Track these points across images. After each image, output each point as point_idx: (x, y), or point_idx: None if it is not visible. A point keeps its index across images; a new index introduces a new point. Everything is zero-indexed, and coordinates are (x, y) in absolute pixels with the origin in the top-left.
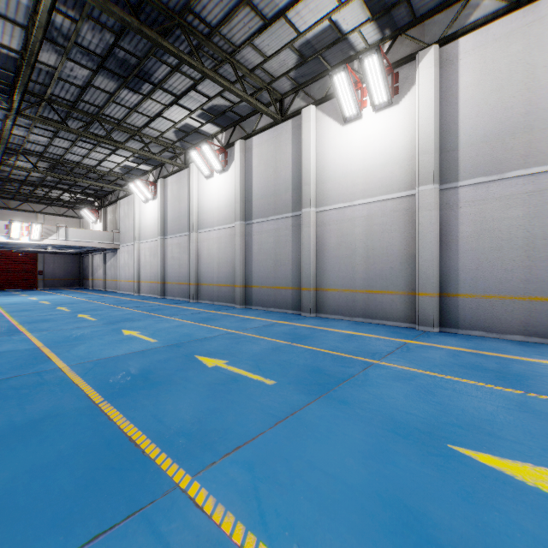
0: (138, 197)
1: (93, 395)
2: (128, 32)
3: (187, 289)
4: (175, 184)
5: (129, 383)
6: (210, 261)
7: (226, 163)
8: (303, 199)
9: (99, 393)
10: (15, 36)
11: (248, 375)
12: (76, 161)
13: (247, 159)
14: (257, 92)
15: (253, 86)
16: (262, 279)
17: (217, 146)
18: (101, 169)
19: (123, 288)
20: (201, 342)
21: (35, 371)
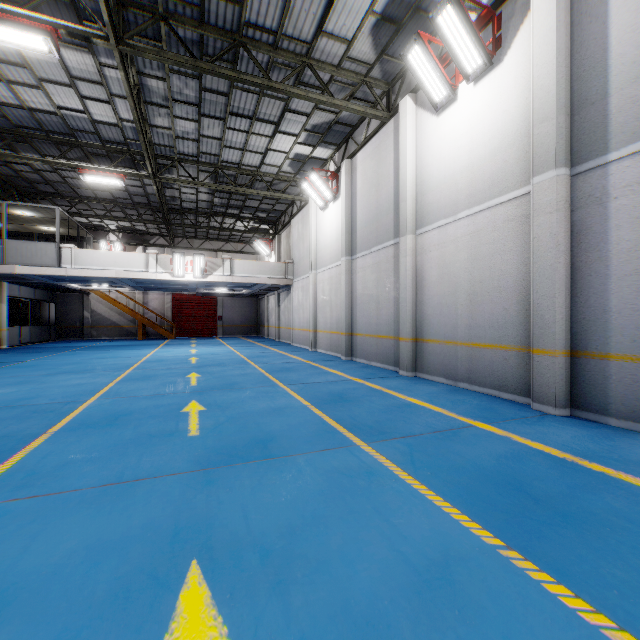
0: (314, 205)
1: None
2: None
3: (391, 349)
4: (369, 159)
5: None
6: (446, 291)
7: (496, 44)
8: None
9: None
10: None
11: None
12: (236, 162)
13: None
14: None
15: None
16: None
17: None
18: (267, 172)
19: (297, 339)
20: None
21: None
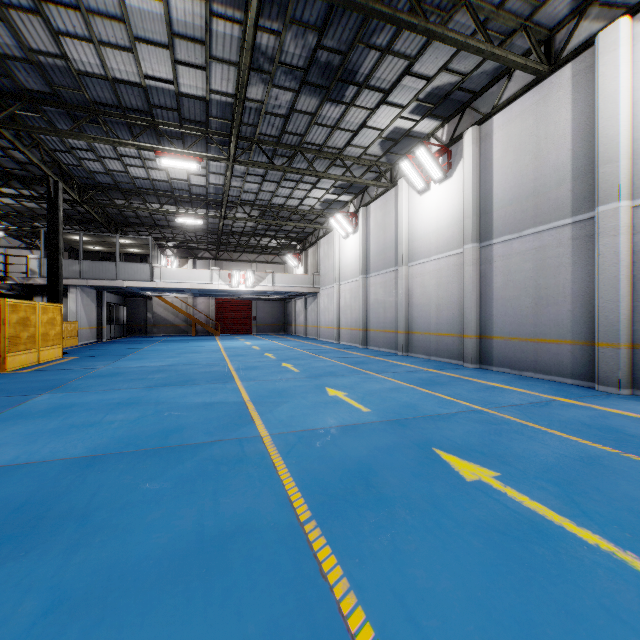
0: (337, 233)
1: (297, 499)
2: (332, 21)
3: (393, 339)
4: (378, 210)
5: (344, 486)
6: (424, 302)
7: (449, 166)
8: (599, 188)
9: (304, 498)
10: (230, 78)
11: (565, 525)
12: (281, 204)
13: (482, 152)
14: (504, 41)
15: (499, 34)
16: (510, 327)
17: (434, 148)
18: (302, 209)
19: (323, 335)
20: (434, 421)
21: (237, 436)
